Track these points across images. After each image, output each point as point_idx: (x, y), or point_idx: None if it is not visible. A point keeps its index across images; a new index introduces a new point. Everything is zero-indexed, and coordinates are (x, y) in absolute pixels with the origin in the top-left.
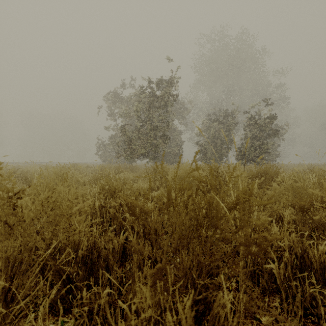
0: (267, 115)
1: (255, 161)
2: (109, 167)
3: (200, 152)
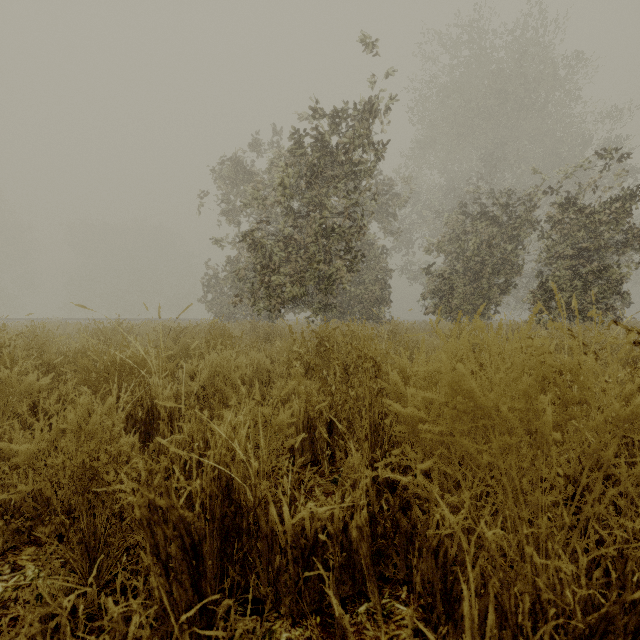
0: (624, 193)
1: (585, 316)
2: (206, 331)
3: (434, 293)
